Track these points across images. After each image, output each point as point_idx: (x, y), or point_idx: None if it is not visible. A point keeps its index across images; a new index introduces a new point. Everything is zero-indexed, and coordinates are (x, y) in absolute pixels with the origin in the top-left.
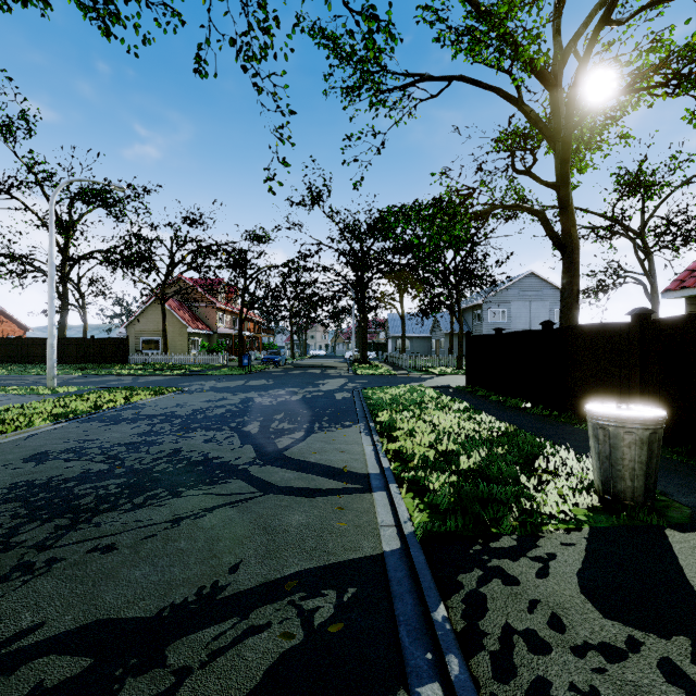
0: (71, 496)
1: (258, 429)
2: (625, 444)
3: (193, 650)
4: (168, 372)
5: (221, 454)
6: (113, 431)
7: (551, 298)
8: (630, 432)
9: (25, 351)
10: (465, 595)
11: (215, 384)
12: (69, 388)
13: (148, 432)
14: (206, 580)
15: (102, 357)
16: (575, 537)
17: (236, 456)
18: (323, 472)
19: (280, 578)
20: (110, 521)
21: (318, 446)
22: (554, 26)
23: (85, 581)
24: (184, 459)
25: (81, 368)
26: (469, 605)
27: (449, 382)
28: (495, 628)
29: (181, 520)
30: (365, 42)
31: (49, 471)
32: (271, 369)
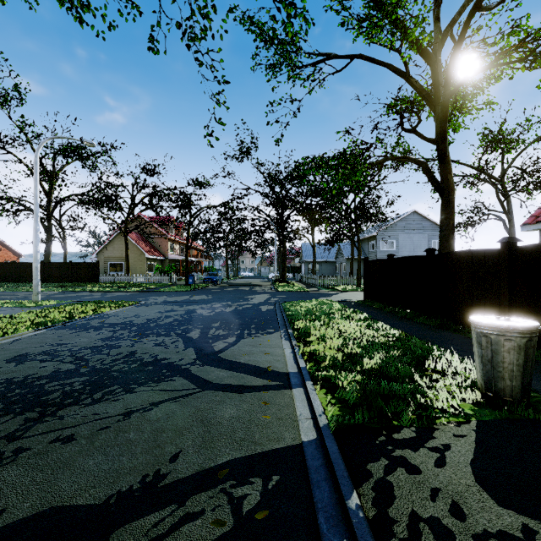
0: (41, 392)
1: (198, 335)
2: (505, 349)
3: (134, 538)
4: (129, 289)
5: (168, 355)
6: (82, 336)
7: (430, 231)
8: (509, 339)
9: (18, 273)
10: (375, 483)
11: (166, 298)
12: (50, 302)
13: (110, 337)
14: (149, 468)
15: (78, 277)
16: (465, 430)
17: (180, 357)
18: (251, 371)
19: (213, 466)
20: (72, 414)
21: (247, 349)
22: (434, 15)
23: (45, 469)
24: (137, 360)
25: (61, 286)
26: (378, 492)
27: (351, 297)
28: (403, 515)
29: (131, 413)
30: (285, 25)
31: (26, 370)
32: (210, 286)
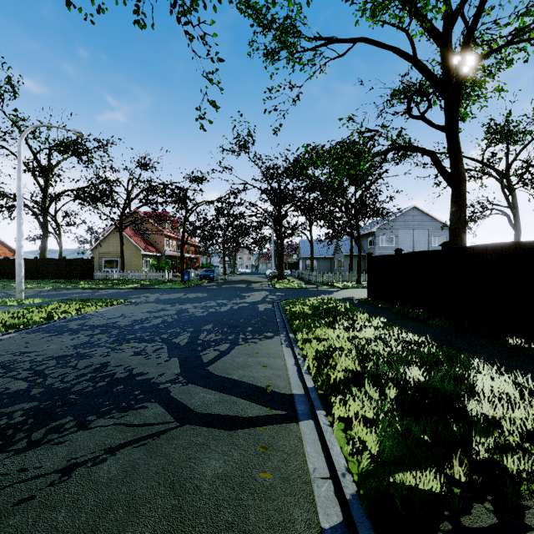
0: None
1: (187, 340)
2: None
3: None
4: (122, 286)
5: (146, 369)
6: (53, 342)
7: (430, 227)
8: None
9: (11, 269)
10: None
11: (159, 296)
12: (34, 300)
13: (84, 343)
14: None
15: (72, 274)
16: None
17: (160, 371)
18: (246, 393)
19: None
20: None
21: (241, 360)
22: None
23: None
24: (107, 376)
25: (54, 282)
26: None
27: (352, 294)
28: None
29: (74, 468)
30: None
31: None
32: (206, 283)
